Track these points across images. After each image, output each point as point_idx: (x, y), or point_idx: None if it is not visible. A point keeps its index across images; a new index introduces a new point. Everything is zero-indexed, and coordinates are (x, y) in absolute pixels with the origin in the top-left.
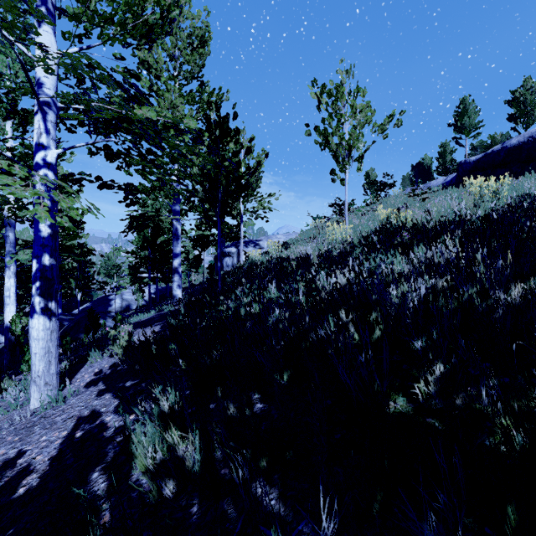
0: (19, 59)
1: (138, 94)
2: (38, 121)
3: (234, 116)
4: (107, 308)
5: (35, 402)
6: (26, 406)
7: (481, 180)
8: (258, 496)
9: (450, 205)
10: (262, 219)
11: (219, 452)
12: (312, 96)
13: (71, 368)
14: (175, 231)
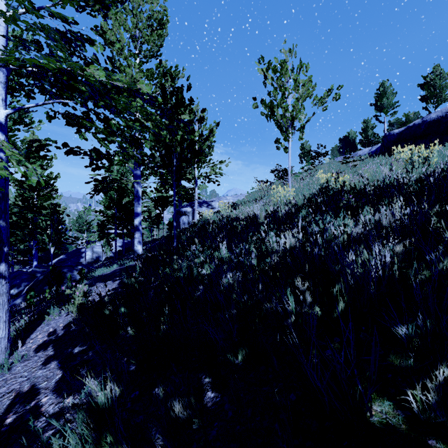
0: None
1: (95, 62)
2: None
3: (188, 88)
4: (79, 260)
5: None
6: None
7: (413, 148)
8: None
9: (383, 170)
10: (214, 182)
11: None
12: (259, 72)
13: (28, 326)
14: (136, 193)
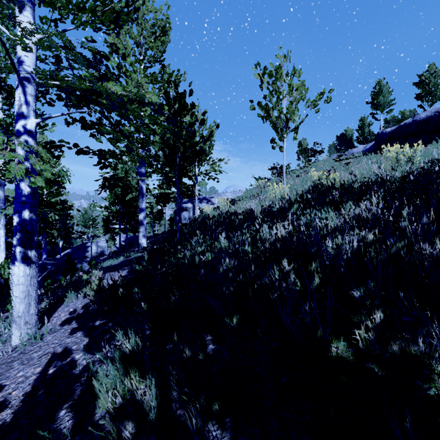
0: (0, 38)
1: (108, 73)
2: (19, 95)
3: (190, 93)
4: (85, 254)
5: (16, 339)
6: (9, 342)
7: (398, 147)
8: (211, 439)
9: (371, 168)
10: (214, 179)
11: (175, 392)
12: (256, 77)
13: (50, 307)
14: (141, 190)
